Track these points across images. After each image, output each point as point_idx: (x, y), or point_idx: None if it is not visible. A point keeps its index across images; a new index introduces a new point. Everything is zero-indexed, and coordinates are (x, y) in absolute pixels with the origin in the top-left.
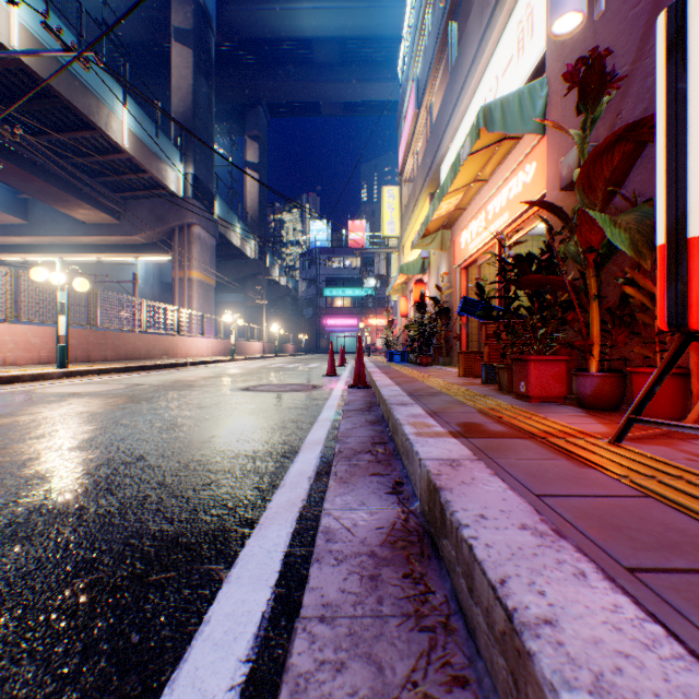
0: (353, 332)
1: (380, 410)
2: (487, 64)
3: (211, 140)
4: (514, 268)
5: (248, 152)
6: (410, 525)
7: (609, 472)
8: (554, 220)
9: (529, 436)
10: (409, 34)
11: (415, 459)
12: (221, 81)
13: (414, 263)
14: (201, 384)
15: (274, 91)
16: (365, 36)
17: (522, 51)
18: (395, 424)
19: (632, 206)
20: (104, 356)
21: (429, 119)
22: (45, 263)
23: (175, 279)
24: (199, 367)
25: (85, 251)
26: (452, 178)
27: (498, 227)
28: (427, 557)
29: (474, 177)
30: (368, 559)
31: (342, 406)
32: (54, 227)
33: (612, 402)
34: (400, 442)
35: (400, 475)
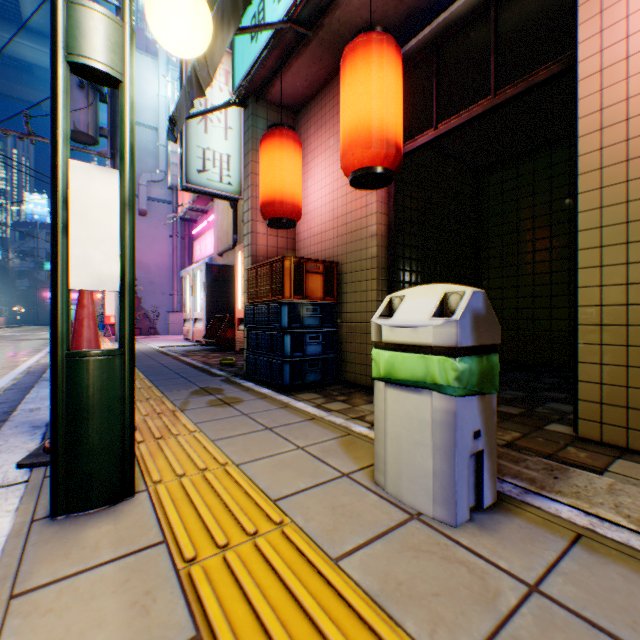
0: None
1: None
2: None
3: None
4: None
5: None
6: None
7: None
8: None
9: None
10: None
11: None
12: None
13: None
14: None
15: None
16: None
17: None
18: None
19: None
20: None
21: None
22: None
23: None
24: None
25: None
26: None
27: None
28: None
29: None
30: None
31: None
32: None
33: None
34: None
35: None
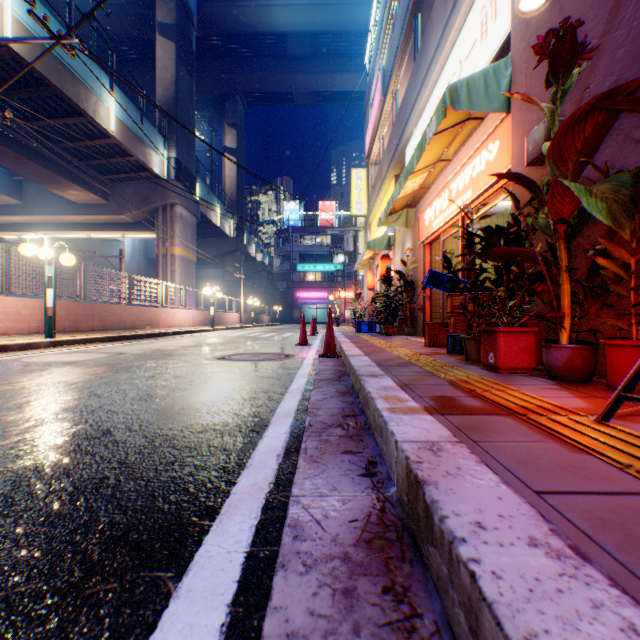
0: (323, 304)
1: (350, 379)
2: (451, 50)
3: (192, 126)
4: (483, 240)
5: (227, 138)
6: (386, 518)
7: (609, 459)
8: (518, 195)
9: (507, 412)
10: (375, 27)
11: (390, 440)
12: (201, 72)
13: (380, 240)
14: (179, 354)
15: (251, 82)
16: (334, 31)
17: (486, 35)
18: (367, 397)
19: (605, 177)
20: (91, 326)
21: (395, 105)
22: (40, 241)
23: (159, 254)
24: (180, 337)
25: (76, 229)
26: (418, 157)
27: (461, 204)
28: (409, 563)
29: (438, 157)
30: (341, 565)
31: (313, 376)
32: (47, 207)
33: (584, 374)
34: (372, 417)
35: (372, 453)
